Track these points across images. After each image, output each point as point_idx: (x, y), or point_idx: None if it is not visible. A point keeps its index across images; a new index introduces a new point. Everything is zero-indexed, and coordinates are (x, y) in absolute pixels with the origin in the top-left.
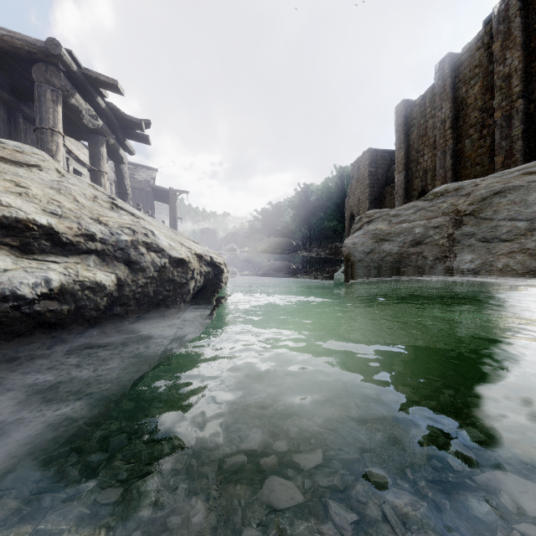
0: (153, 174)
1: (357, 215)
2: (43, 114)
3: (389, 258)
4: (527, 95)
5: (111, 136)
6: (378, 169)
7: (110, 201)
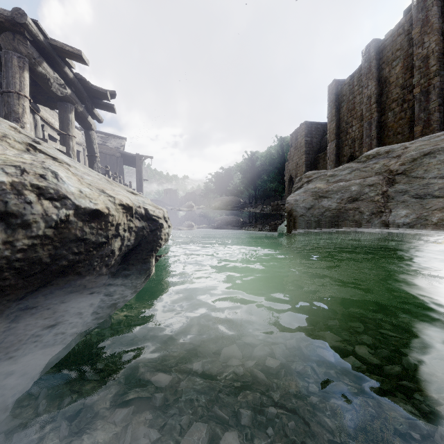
0: (123, 142)
1: (295, 177)
2: (9, 78)
3: (328, 213)
4: (442, 73)
5: (80, 105)
6: (313, 139)
7: (26, 142)
